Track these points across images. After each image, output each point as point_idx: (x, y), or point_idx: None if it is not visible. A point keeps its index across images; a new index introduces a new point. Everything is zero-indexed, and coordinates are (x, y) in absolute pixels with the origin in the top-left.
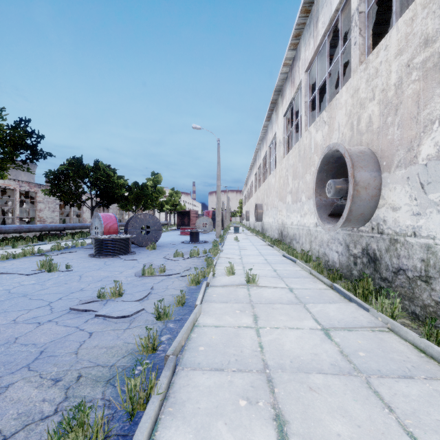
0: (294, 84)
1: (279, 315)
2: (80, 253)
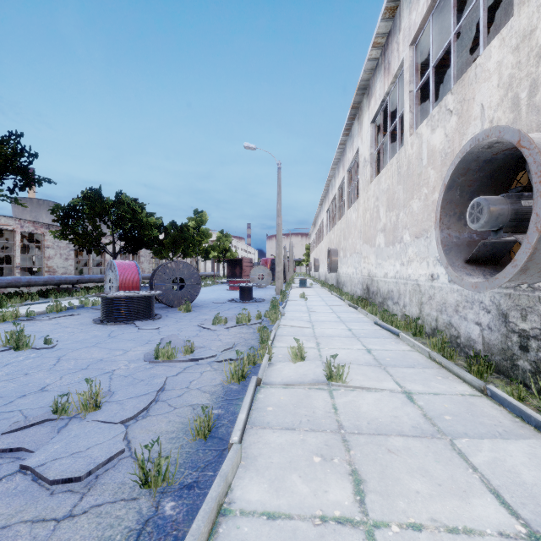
0: (390, 70)
1: (408, 477)
2: (84, 316)
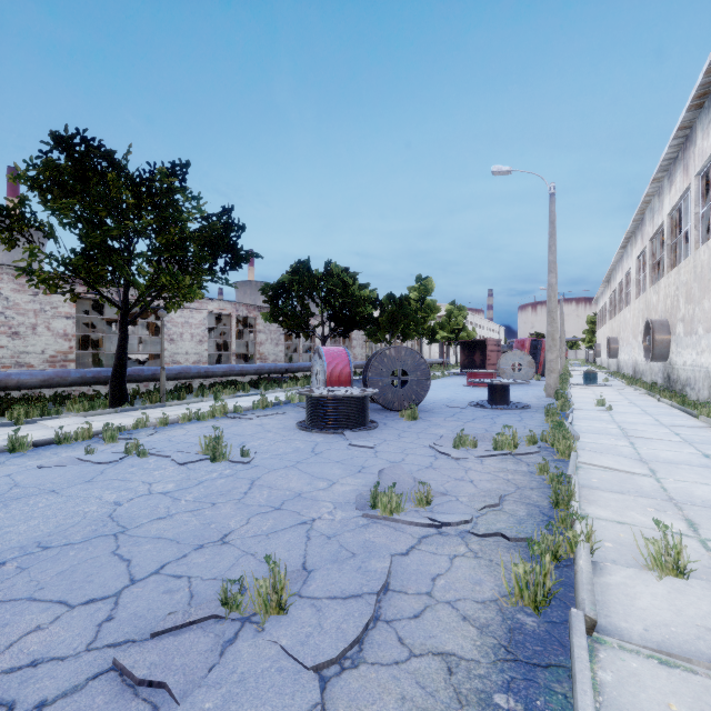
0: None
1: None
2: (288, 417)
